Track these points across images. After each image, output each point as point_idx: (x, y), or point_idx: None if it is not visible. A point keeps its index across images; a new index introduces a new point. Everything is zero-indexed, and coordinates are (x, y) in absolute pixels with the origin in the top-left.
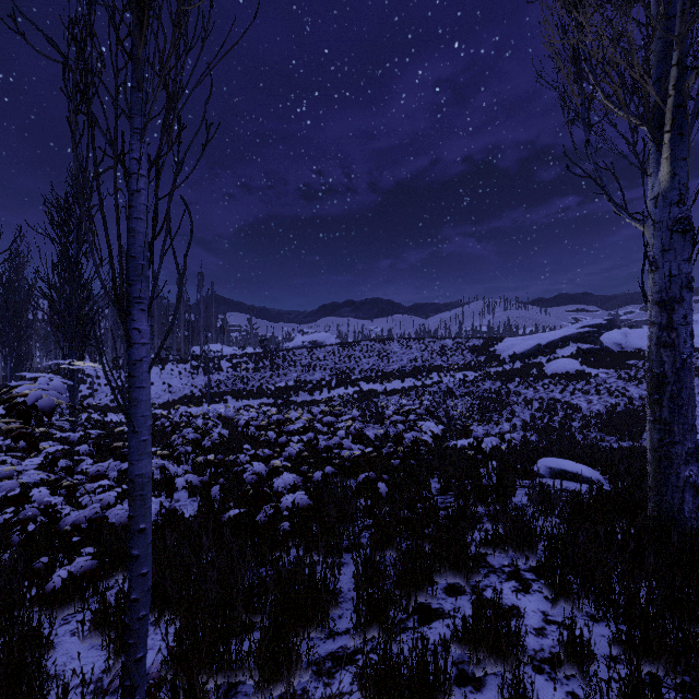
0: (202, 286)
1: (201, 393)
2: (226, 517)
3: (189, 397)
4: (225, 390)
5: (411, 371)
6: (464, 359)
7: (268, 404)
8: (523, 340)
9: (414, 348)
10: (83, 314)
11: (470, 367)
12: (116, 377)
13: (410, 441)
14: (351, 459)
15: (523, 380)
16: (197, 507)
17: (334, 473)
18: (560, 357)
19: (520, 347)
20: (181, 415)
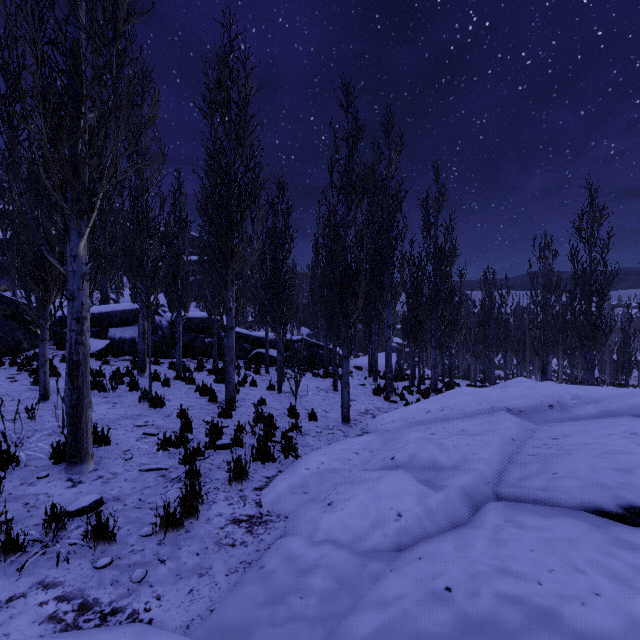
0: None
1: None
2: None
3: None
4: None
5: None
6: None
7: None
8: None
9: None
10: None
11: None
12: None
13: None
14: None
15: None
16: None
17: None
18: None
19: None
20: None
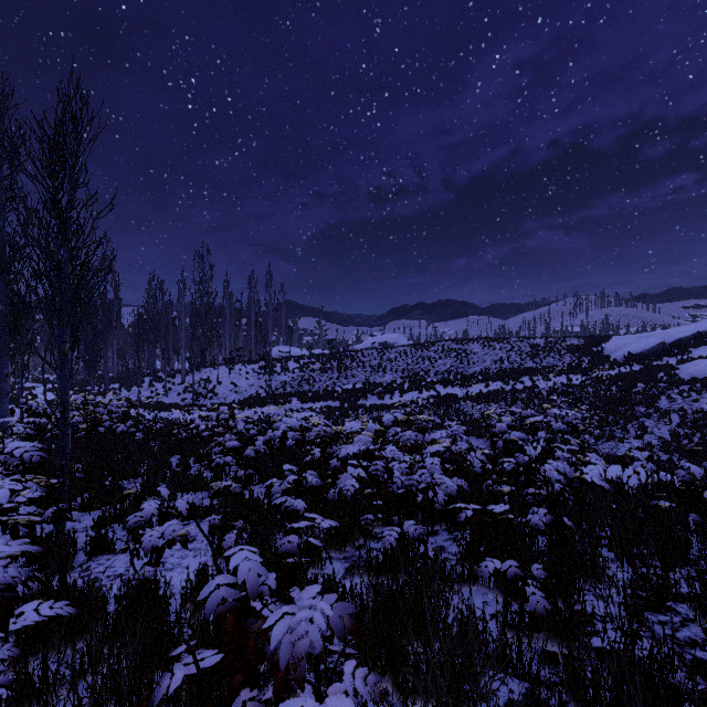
0: (270, 285)
1: (266, 394)
2: (161, 691)
3: (254, 397)
4: (290, 391)
5: (496, 374)
6: (562, 361)
7: (333, 407)
8: (639, 338)
9: (498, 349)
10: (164, 316)
11: (570, 370)
12: (190, 376)
13: (554, 480)
14: (458, 522)
15: (650, 386)
16: (210, 556)
17: (421, 536)
18: (697, 358)
19: (636, 346)
20: (218, 418)
